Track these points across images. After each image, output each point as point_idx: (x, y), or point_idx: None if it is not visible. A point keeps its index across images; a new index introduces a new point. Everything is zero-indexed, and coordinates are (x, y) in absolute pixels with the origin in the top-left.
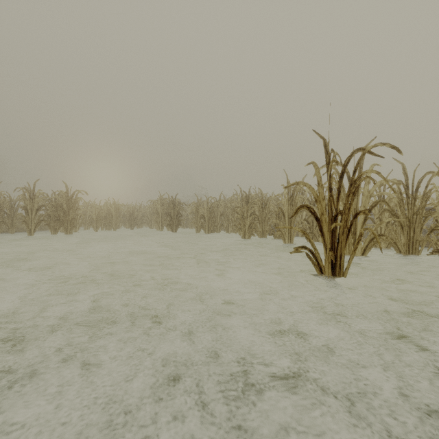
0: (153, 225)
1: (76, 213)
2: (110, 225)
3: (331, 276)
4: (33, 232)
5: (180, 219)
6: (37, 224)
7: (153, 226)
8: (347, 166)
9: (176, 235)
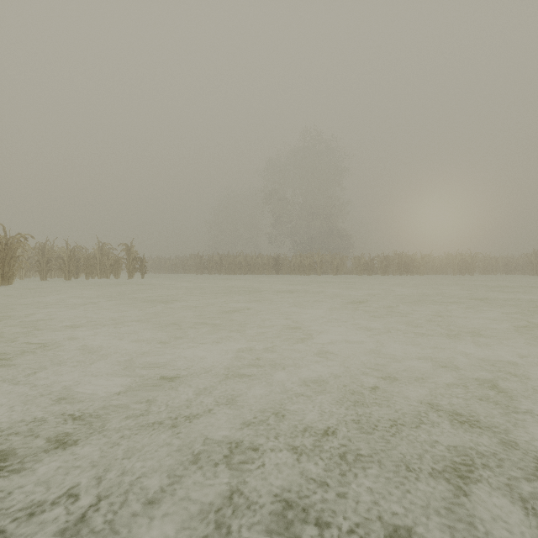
0: (527, 272)
1: (475, 265)
2: (490, 272)
3: None
4: (455, 274)
5: None
6: (457, 270)
7: (526, 273)
8: None
9: None
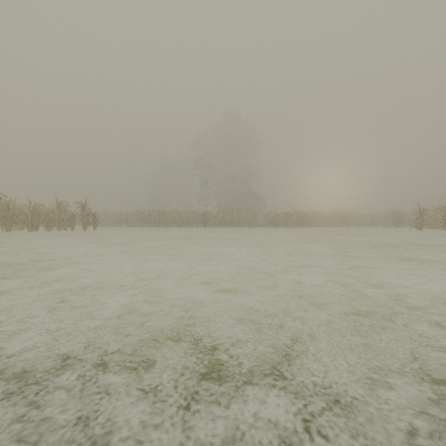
0: (385, 225)
1: (350, 220)
2: (361, 225)
3: (420, 231)
4: (337, 226)
5: (400, 221)
6: (338, 224)
7: (385, 225)
8: (422, 213)
9: (398, 229)
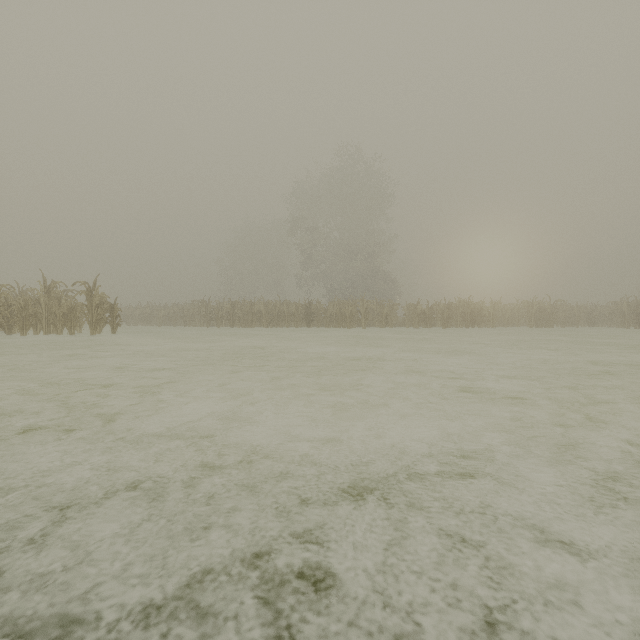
0: (613, 324)
1: (556, 315)
2: (570, 323)
3: None
4: (532, 326)
5: None
6: (534, 321)
7: (612, 325)
8: None
9: None
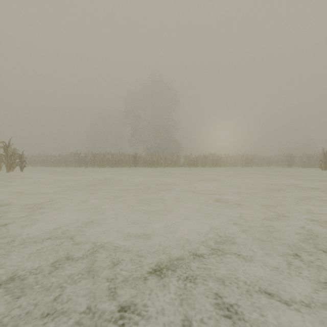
0: (278, 165)
1: (253, 161)
2: (260, 165)
3: (324, 170)
4: (243, 166)
5: (293, 162)
6: (244, 164)
7: (277, 165)
8: (326, 155)
9: (291, 169)
